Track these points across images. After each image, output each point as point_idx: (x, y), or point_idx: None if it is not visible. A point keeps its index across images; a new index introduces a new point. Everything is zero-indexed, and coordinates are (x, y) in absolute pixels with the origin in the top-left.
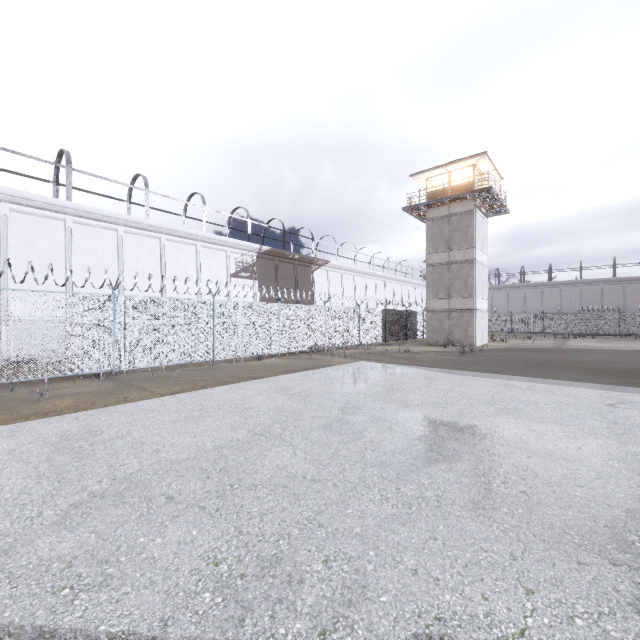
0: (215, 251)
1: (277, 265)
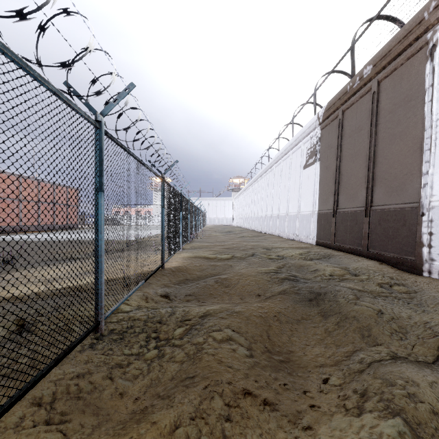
0: (298, 151)
1: (341, 120)
